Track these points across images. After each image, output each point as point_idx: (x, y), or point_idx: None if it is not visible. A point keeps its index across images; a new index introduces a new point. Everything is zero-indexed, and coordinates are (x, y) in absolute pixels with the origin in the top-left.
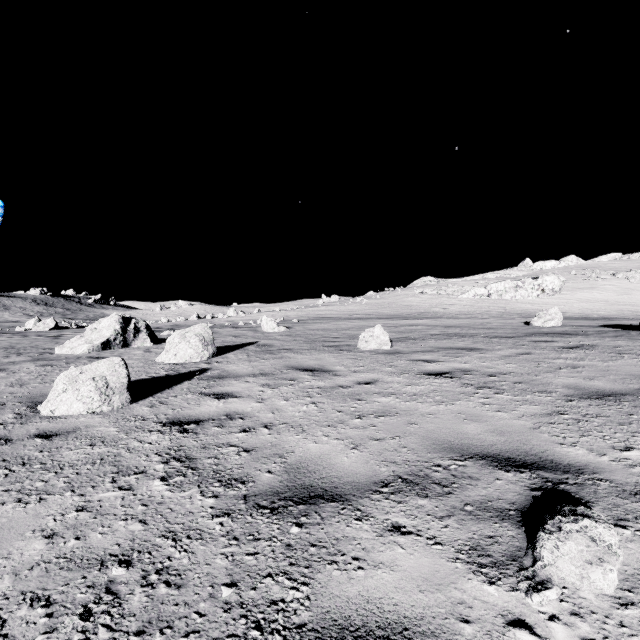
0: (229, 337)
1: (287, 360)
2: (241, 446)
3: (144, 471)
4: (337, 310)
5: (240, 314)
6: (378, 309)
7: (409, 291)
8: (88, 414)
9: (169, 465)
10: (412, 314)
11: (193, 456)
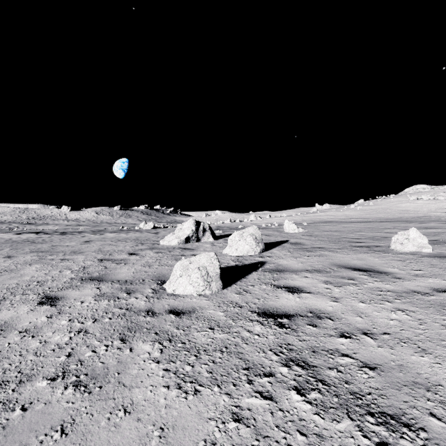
0: (263, 236)
1: (329, 258)
2: (356, 358)
3: (272, 373)
4: (335, 215)
5: (258, 219)
6: (373, 214)
7: (402, 198)
8: (196, 295)
9: (292, 370)
10: (412, 218)
11: (310, 362)
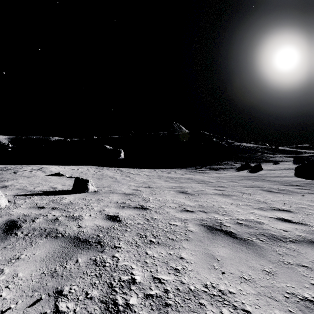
0: None
1: None
2: None
3: None
4: None
5: None
6: None
7: None
8: None
9: None
10: None
11: None
